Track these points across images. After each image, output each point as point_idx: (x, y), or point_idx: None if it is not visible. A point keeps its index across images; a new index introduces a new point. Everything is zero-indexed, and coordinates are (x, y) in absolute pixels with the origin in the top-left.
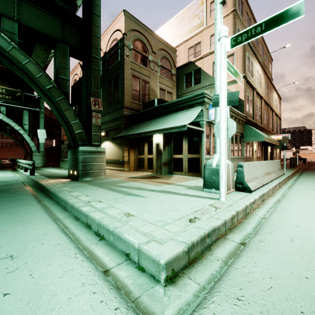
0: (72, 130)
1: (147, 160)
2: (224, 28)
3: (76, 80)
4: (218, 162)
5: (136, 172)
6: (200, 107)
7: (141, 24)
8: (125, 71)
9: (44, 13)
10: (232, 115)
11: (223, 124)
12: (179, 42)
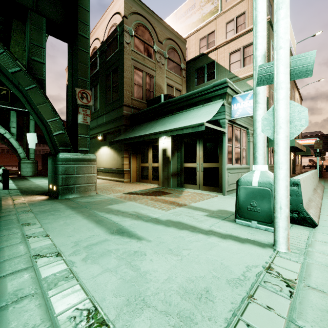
0: (50, 130)
1: (152, 169)
2: None
3: None
4: (262, 178)
5: (138, 184)
6: (221, 100)
7: (145, 7)
8: (125, 61)
9: None
10: None
11: (284, 112)
12: (190, 32)
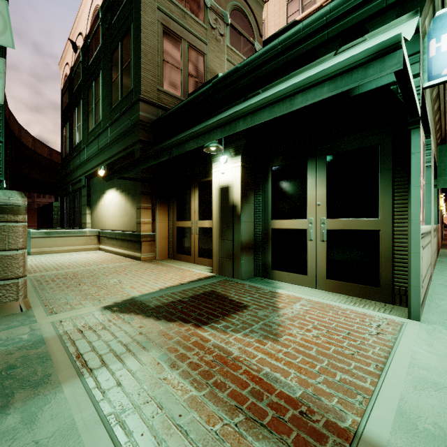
0: None
1: (198, 234)
2: None
3: (66, 76)
4: None
5: (167, 265)
6: (405, 17)
7: None
8: (143, 10)
9: None
10: (440, 105)
11: None
12: None
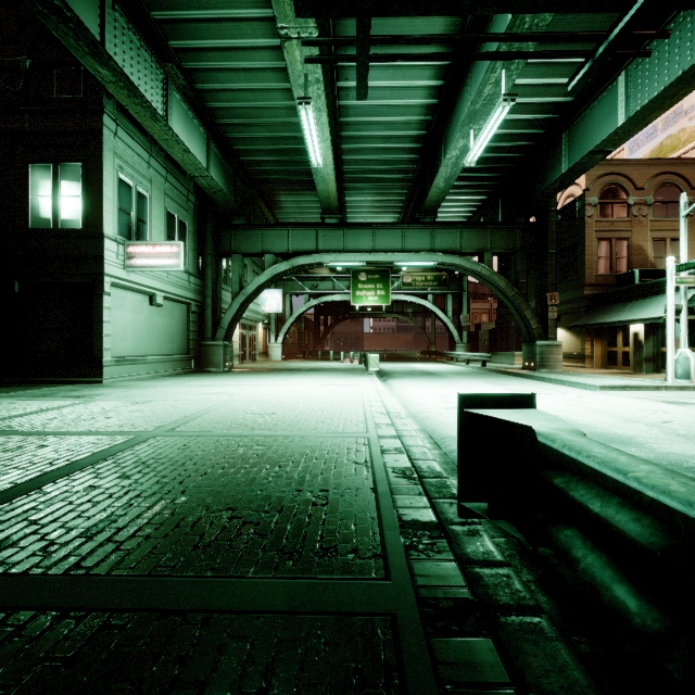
0: (530, 326)
1: (622, 354)
2: (669, 259)
3: None
4: (677, 356)
5: (602, 369)
6: (694, 290)
7: (613, 162)
8: (586, 238)
9: (506, 232)
10: None
11: (669, 328)
12: None
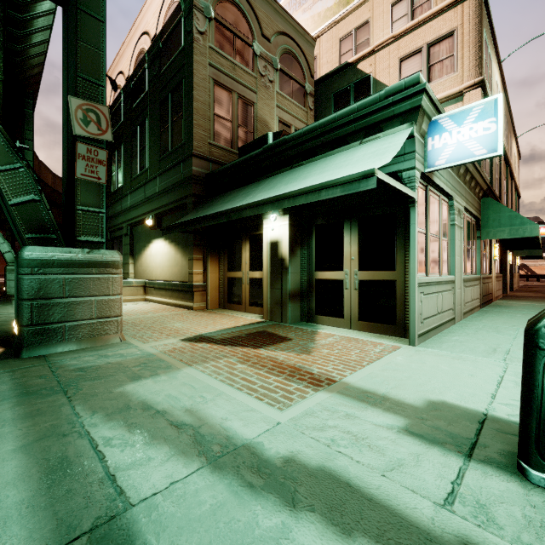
0: (2, 193)
1: (249, 284)
2: None
3: None
4: None
5: (220, 314)
6: (405, 126)
7: None
8: (195, 68)
9: None
10: (467, 168)
11: None
12: (321, 27)
